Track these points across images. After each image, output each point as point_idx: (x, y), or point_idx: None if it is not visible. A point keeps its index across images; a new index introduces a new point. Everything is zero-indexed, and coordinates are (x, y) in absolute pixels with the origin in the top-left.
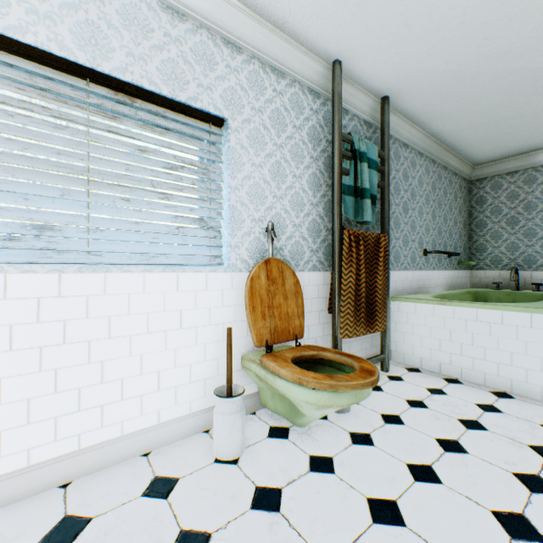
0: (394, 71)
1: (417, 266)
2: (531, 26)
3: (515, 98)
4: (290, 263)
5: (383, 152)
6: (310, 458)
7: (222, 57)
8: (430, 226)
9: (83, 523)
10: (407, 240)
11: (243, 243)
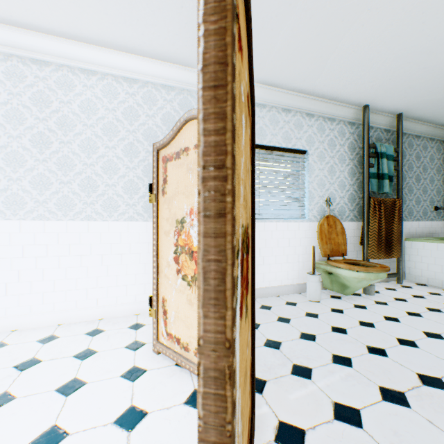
0: (405, 103)
1: (428, 218)
2: None
3: None
4: (337, 217)
5: (397, 148)
6: (353, 305)
7: (305, 122)
8: (441, 189)
9: (269, 306)
10: (419, 200)
11: (314, 208)
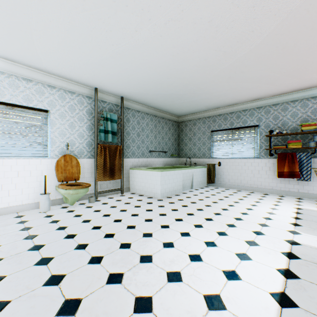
0: (119, 91)
1: (145, 157)
2: (150, 86)
3: (168, 100)
4: (78, 156)
5: (121, 116)
6: (69, 210)
7: (48, 91)
8: (154, 141)
9: None
10: (140, 147)
11: (56, 149)
